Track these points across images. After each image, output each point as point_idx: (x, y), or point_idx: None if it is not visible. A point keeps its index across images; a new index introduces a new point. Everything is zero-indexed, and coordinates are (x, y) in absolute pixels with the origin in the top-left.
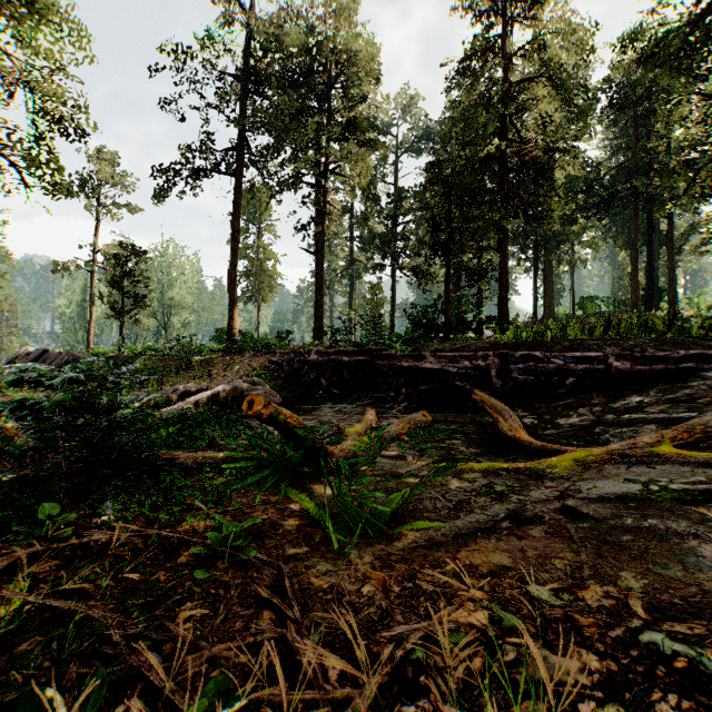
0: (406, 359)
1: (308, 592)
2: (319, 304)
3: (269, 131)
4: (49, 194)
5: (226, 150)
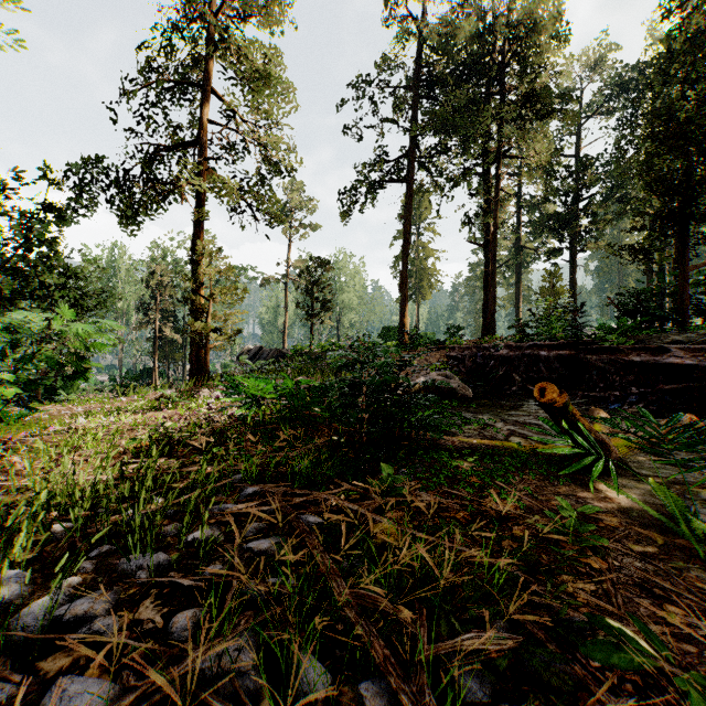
0: (636, 353)
1: (704, 597)
2: (491, 297)
3: (439, 130)
4: (271, 223)
5: (397, 159)
